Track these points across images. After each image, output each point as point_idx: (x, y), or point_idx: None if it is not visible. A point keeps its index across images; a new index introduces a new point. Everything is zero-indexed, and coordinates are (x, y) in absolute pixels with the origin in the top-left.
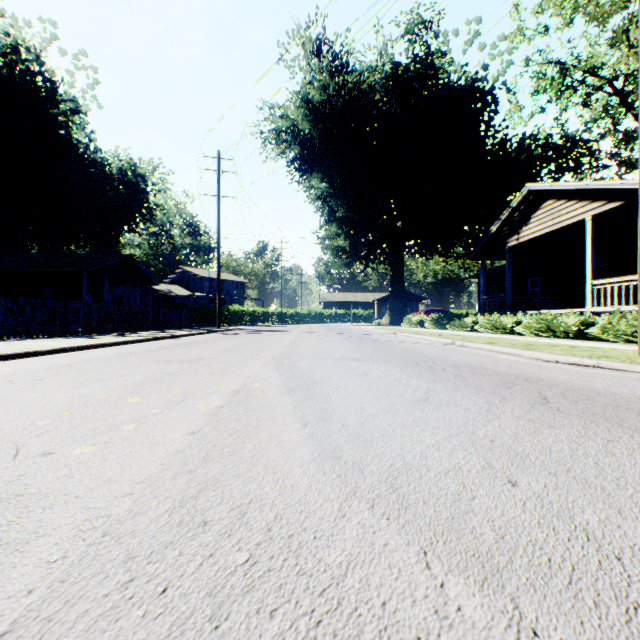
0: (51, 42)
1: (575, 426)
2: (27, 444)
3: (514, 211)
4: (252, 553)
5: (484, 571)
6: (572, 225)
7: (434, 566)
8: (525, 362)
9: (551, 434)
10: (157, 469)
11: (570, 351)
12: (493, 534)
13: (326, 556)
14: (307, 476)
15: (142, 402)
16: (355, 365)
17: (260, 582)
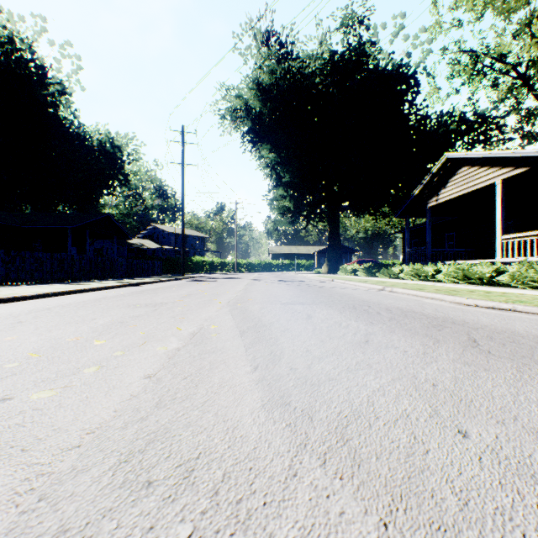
0: (41, 34)
1: (509, 369)
2: None
3: (434, 176)
4: (196, 525)
5: None
6: (484, 188)
7: None
8: (448, 306)
9: (489, 378)
10: (109, 417)
11: (487, 296)
12: (455, 499)
13: (277, 530)
14: (257, 425)
15: (106, 344)
16: (300, 309)
17: None
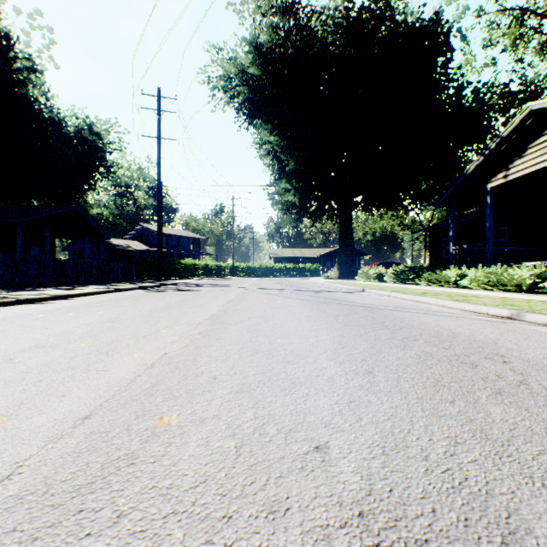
0: None
1: None
2: None
3: (502, 143)
4: None
5: None
6: None
7: None
8: None
9: None
10: None
11: None
12: None
13: None
14: None
15: None
16: None
17: None
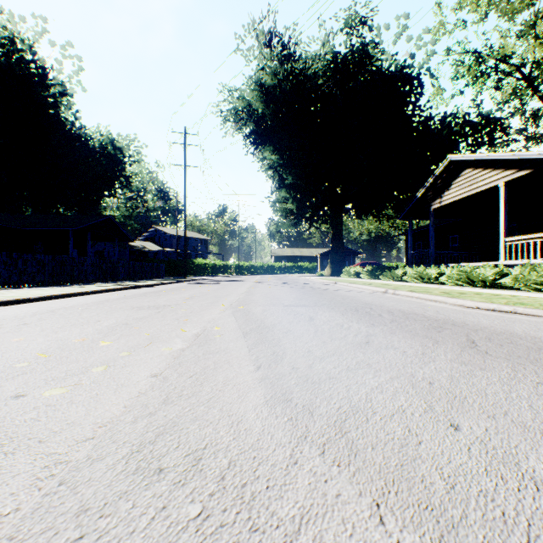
0: (42, 35)
1: (504, 368)
2: (2, 386)
3: (437, 178)
4: (205, 505)
5: (439, 527)
6: (487, 190)
7: (388, 521)
8: (450, 308)
9: (484, 376)
10: (119, 412)
11: (489, 298)
12: (443, 483)
13: (279, 509)
14: (260, 419)
15: (112, 345)
16: (302, 311)
17: (212, 540)
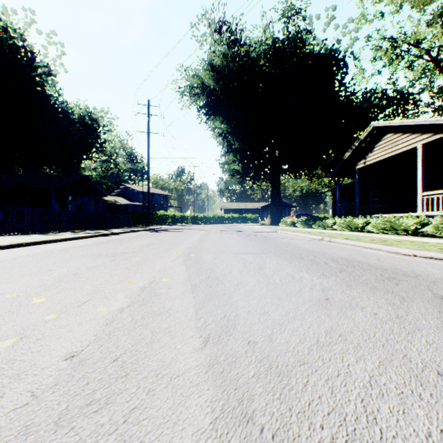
0: (31, 25)
1: None
2: None
3: (362, 142)
4: None
5: None
6: (406, 152)
7: None
8: (388, 256)
9: None
10: None
11: (421, 246)
12: None
13: None
14: None
15: (45, 303)
16: (250, 259)
17: None
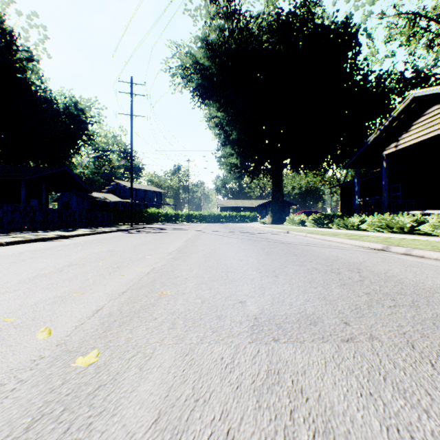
0: (9, 4)
1: None
2: None
3: (393, 120)
4: None
5: None
6: None
7: None
8: None
9: None
10: None
11: None
12: None
13: None
14: None
15: None
16: None
17: None
